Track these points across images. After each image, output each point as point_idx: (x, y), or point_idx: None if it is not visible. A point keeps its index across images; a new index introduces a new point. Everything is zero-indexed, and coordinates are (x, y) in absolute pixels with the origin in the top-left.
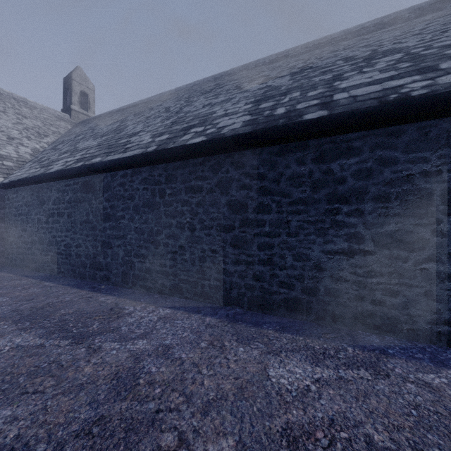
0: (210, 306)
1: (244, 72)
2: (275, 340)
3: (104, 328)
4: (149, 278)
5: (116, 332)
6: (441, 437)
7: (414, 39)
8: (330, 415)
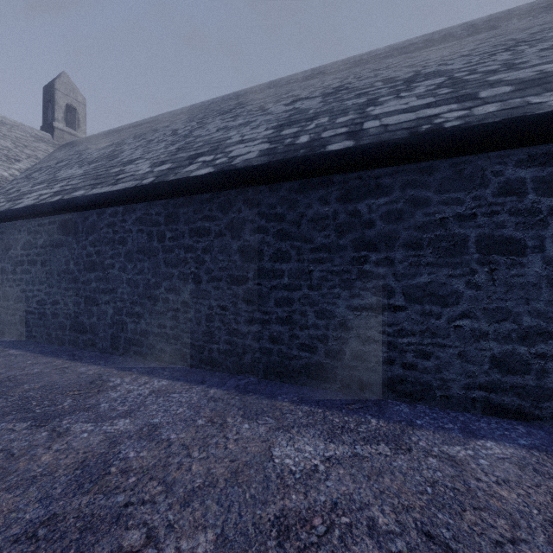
0: (218, 375)
1: (272, 89)
2: (289, 414)
3: (78, 406)
4: (145, 342)
5: (92, 411)
6: (452, 516)
7: (461, 61)
8: (334, 498)
